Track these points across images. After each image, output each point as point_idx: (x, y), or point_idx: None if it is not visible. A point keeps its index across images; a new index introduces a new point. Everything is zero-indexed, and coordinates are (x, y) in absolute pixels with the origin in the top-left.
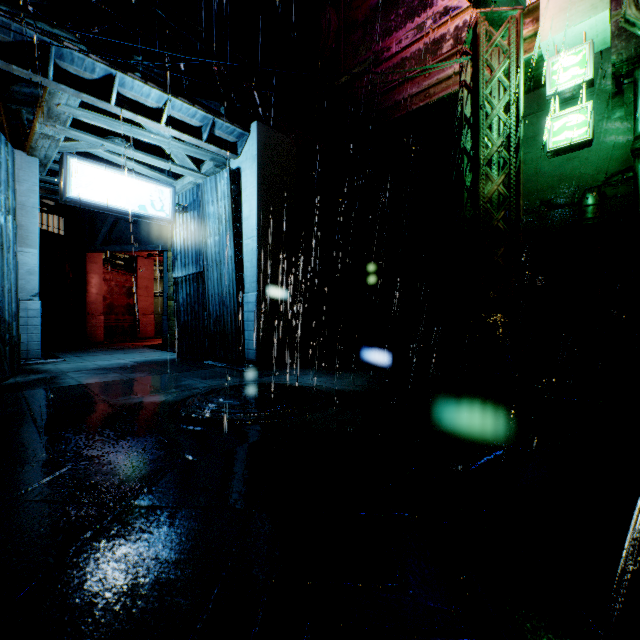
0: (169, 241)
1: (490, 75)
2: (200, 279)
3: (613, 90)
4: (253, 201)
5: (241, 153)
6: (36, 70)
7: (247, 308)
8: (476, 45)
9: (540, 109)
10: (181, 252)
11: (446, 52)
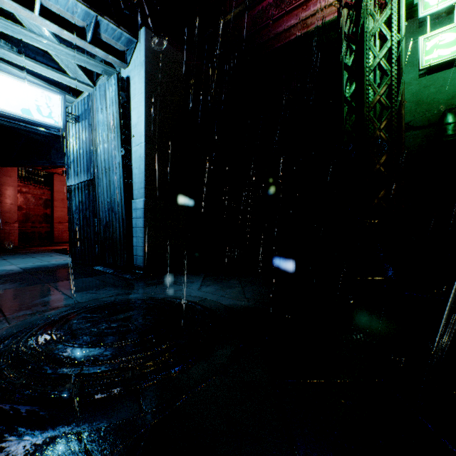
0: None
1: None
2: (91, 186)
3: None
4: (141, 107)
5: (130, 62)
6: None
7: (135, 214)
8: None
9: None
10: (74, 161)
11: None
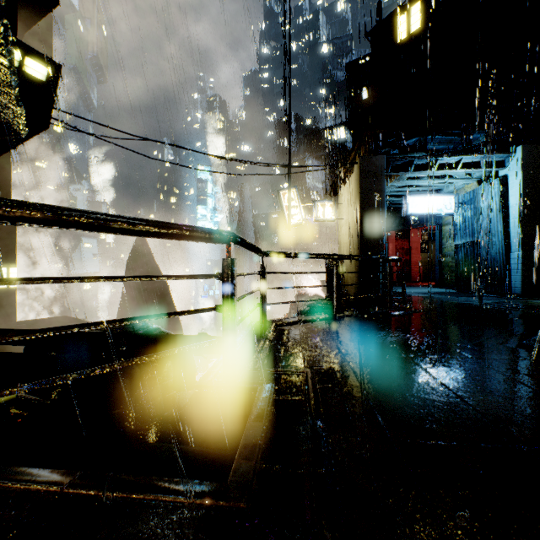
0: (442, 220)
1: None
2: (475, 245)
3: None
4: (518, 195)
5: (507, 166)
6: (405, 170)
7: (513, 262)
8: None
9: None
10: (460, 229)
11: None
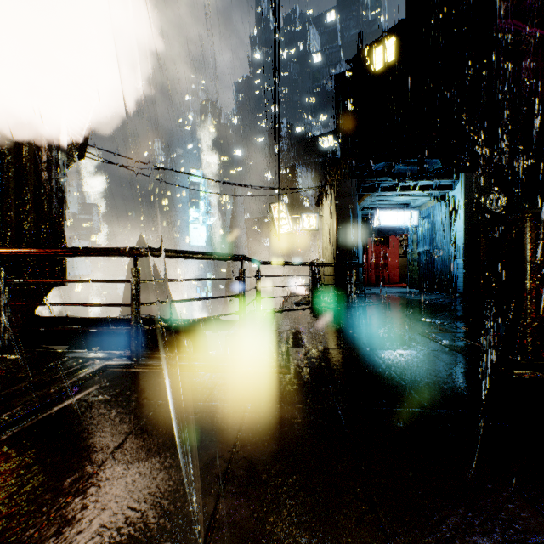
0: (412, 229)
1: None
2: (432, 252)
3: None
4: (461, 213)
5: (454, 189)
6: (374, 190)
7: (458, 266)
8: None
9: None
10: (421, 239)
11: None
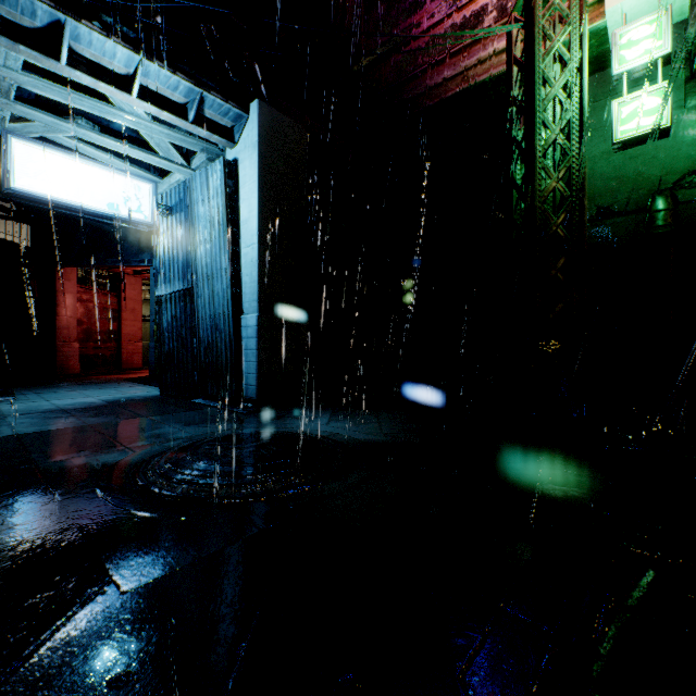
0: None
1: (544, 50)
2: (188, 297)
3: (687, 73)
4: (253, 199)
5: (238, 140)
6: None
7: (246, 333)
8: (531, 7)
9: (597, 99)
10: (165, 264)
11: (488, 26)
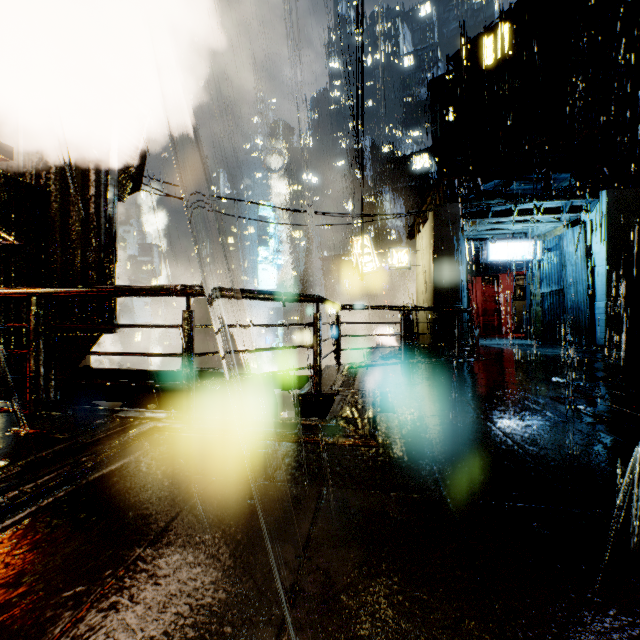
0: (532, 265)
1: None
2: (560, 294)
3: None
4: (602, 242)
5: (592, 210)
6: (483, 216)
7: (597, 311)
8: None
9: None
10: (546, 277)
11: None
